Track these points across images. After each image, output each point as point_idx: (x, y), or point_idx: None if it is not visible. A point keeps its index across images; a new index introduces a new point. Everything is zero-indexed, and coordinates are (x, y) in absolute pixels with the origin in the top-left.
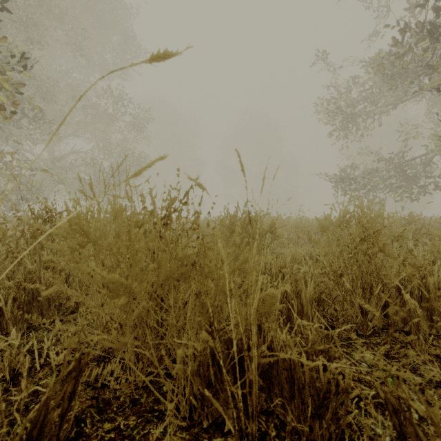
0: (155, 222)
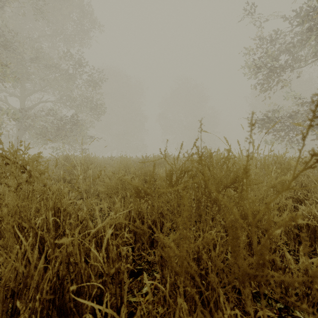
0: None
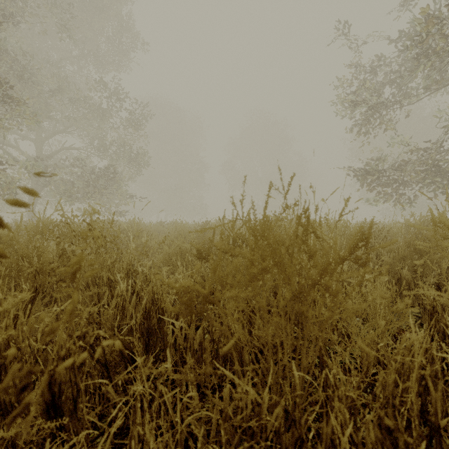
0: None
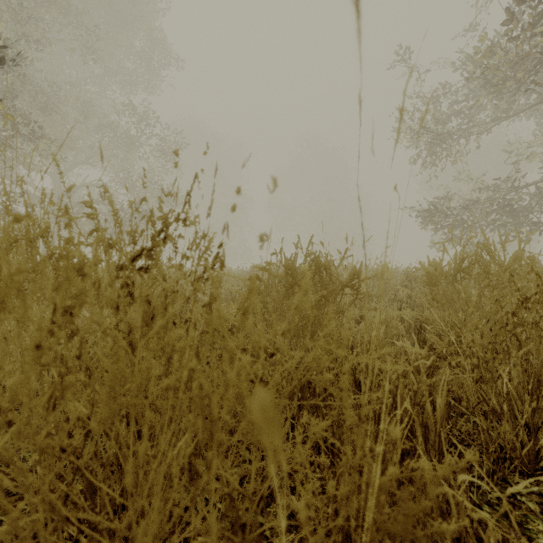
0: (120, 263)
